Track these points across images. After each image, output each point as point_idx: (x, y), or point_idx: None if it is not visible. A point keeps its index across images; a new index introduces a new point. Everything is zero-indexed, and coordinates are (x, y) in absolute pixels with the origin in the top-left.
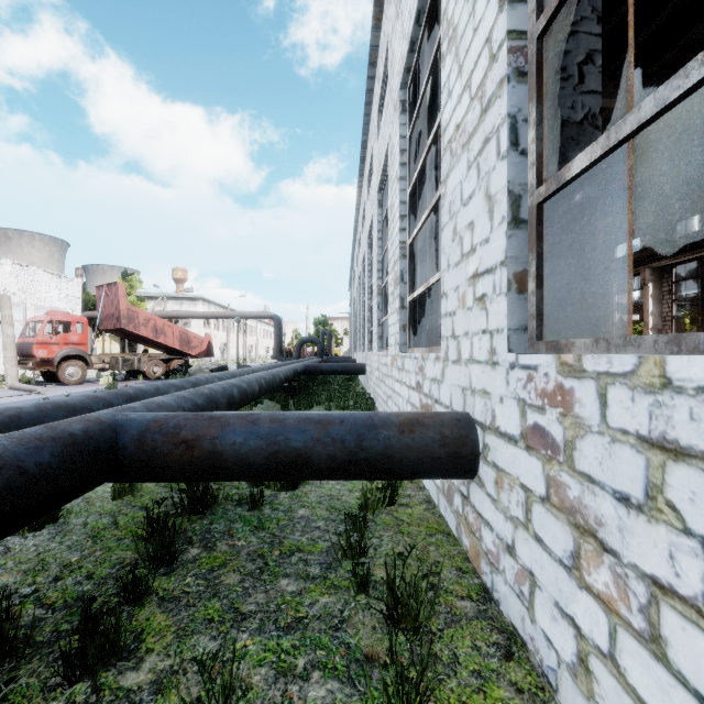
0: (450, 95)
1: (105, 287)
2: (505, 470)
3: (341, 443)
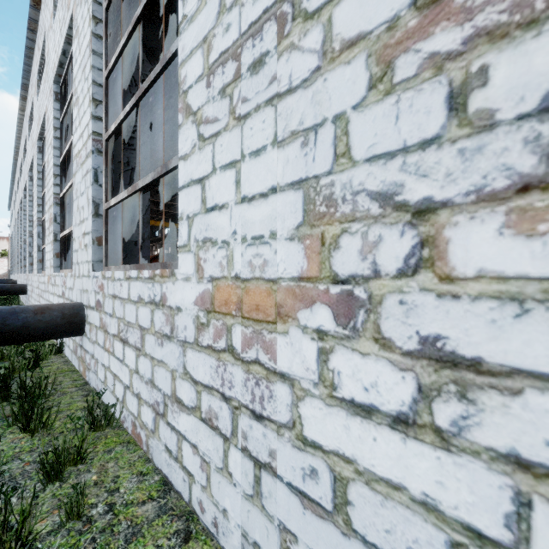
0: (76, 130)
1: None
2: (92, 323)
3: None
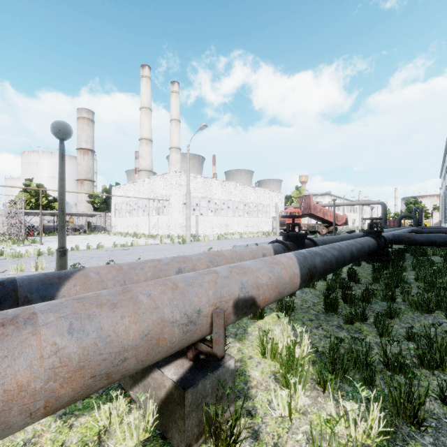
0: None
1: (304, 197)
2: None
3: (443, 239)
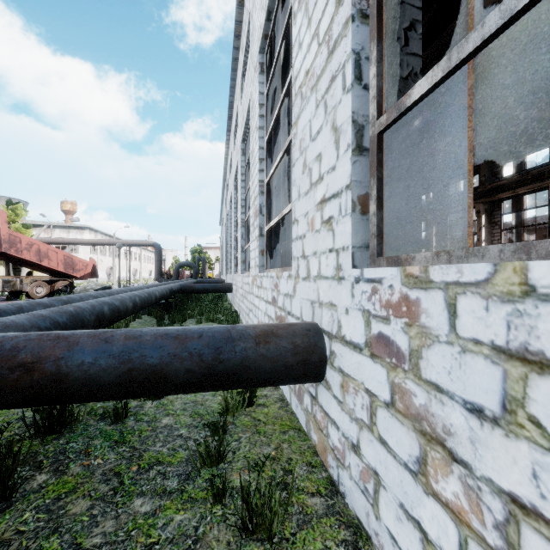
0: (300, 46)
1: None
2: (350, 375)
3: (199, 357)
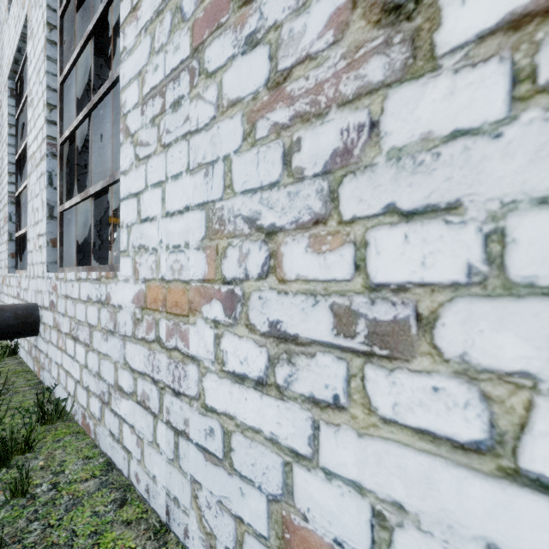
0: (31, 131)
1: None
2: (46, 323)
3: None
